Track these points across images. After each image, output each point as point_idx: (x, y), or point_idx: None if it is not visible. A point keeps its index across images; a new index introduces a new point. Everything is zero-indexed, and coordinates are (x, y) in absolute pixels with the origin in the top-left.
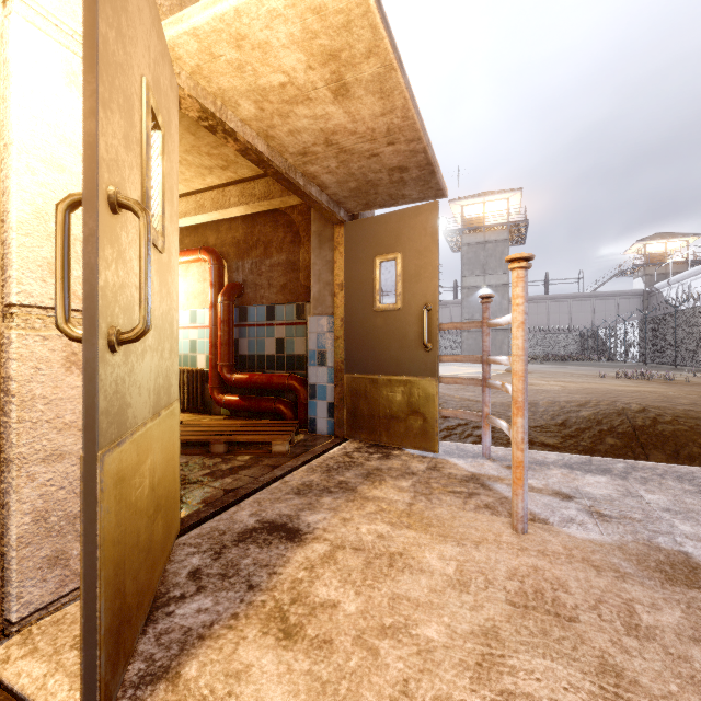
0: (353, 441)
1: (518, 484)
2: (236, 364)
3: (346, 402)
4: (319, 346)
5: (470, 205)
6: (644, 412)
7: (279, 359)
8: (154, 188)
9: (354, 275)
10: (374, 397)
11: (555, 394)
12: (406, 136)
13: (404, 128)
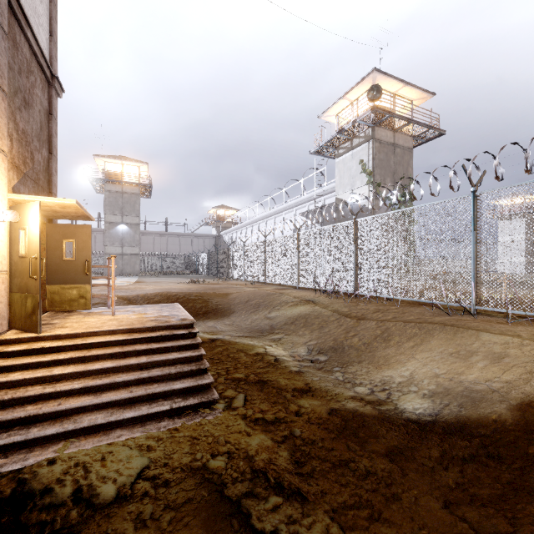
0: (52, 312)
1: (113, 305)
2: None
3: (48, 296)
4: None
5: (111, 162)
6: (176, 294)
7: None
8: (22, 243)
9: (52, 245)
10: (63, 293)
11: (148, 291)
12: (82, 214)
13: (81, 213)
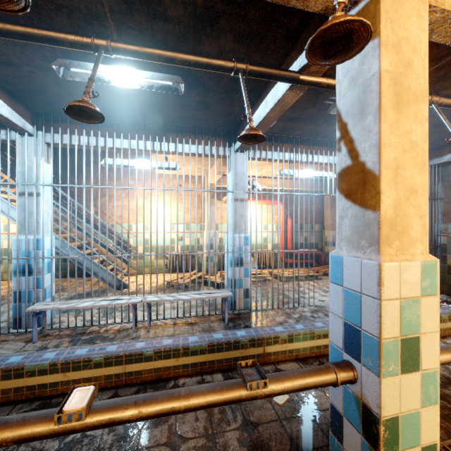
0: None
1: None
2: (286, 247)
3: None
4: (333, 240)
5: None
6: None
7: (305, 244)
8: None
9: None
10: None
11: None
12: None
13: None
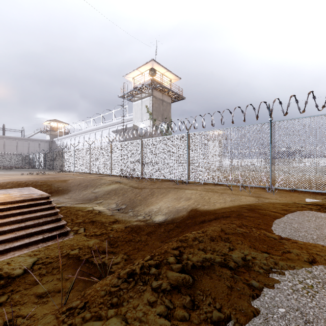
0: None
1: None
2: None
3: None
4: None
5: None
6: (25, 182)
7: None
8: None
9: None
10: None
11: None
12: None
13: None
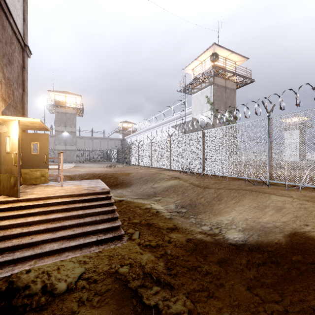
0: (24, 185)
1: (62, 181)
2: None
3: (22, 176)
4: None
5: (59, 95)
6: (98, 174)
7: None
8: (8, 145)
9: (25, 145)
10: (31, 174)
11: (82, 172)
12: (43, 127)
13: (43, 126)
